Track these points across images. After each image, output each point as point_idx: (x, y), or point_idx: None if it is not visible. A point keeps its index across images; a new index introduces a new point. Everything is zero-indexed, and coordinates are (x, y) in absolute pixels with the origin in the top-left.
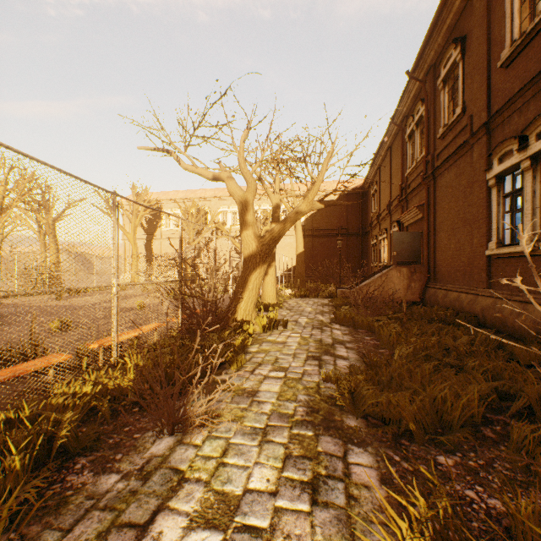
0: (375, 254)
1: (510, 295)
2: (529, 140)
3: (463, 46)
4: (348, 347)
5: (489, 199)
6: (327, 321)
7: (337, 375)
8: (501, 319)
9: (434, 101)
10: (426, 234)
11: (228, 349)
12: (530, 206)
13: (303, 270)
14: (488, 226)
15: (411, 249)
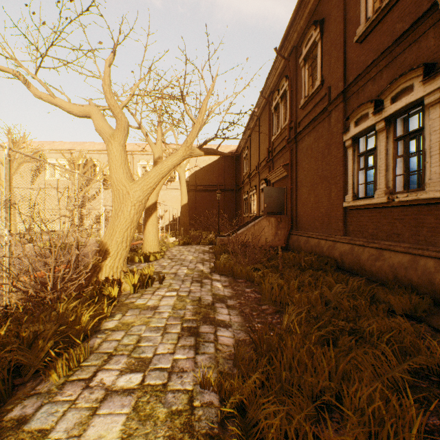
0: (247, 207)
1: (366, 242)
2: (385, 104)
3: (322, 28)
4: (230, 304)
5: (345, 158)
6: (207, 271)
7: (220, 378)
8: (359, 264)
9: (296, 77)
10: (290, 189)
11: (70, 331)
12: (384, 163)
13: (187, 219)
14: (344, 182)
15: (277, 202)
